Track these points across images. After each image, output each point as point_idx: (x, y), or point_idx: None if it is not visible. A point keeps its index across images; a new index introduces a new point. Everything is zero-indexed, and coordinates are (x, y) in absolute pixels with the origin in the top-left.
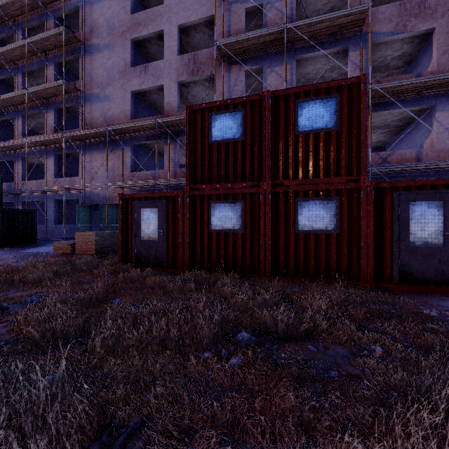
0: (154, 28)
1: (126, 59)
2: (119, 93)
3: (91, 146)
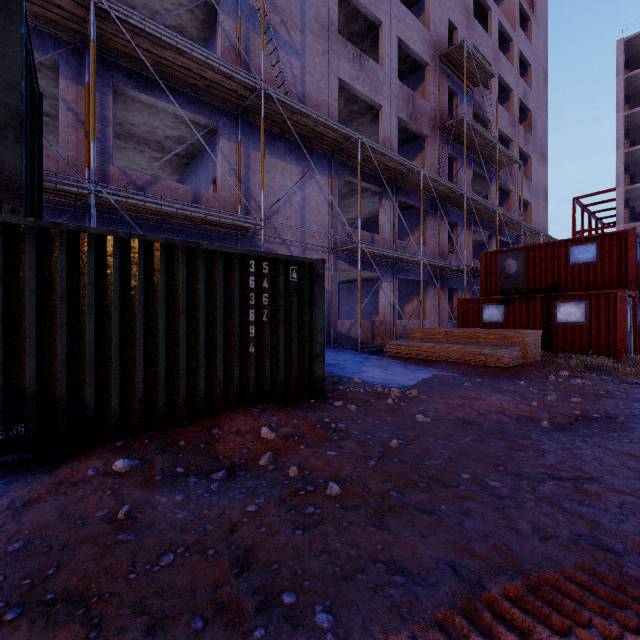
0: (372, 6)
1: (332, 11)
2: (319, 64)
3: (256, 133)
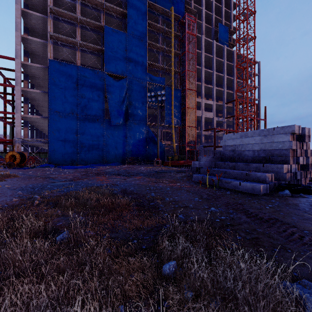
0: None
1: None
2: None
3: None
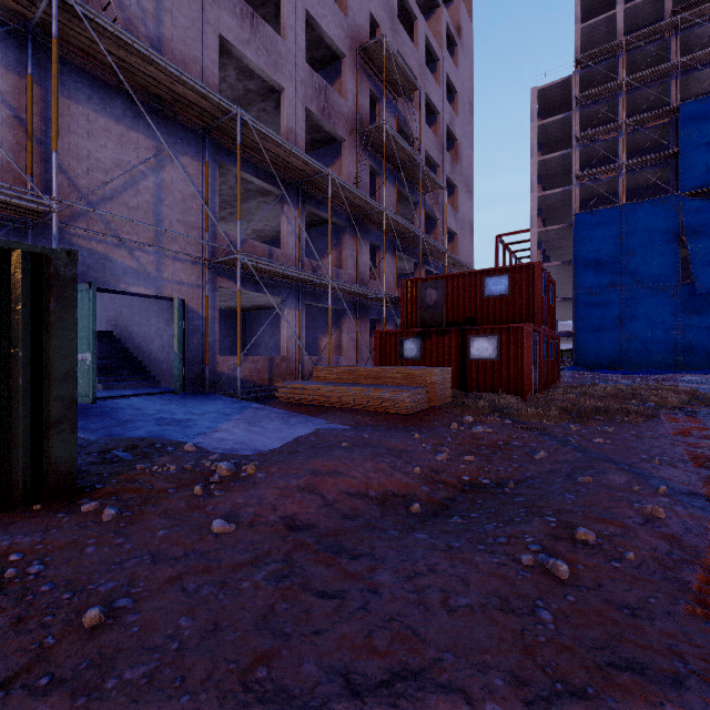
0: None
1: None
2: (187, 4)
3: (68, 72)
